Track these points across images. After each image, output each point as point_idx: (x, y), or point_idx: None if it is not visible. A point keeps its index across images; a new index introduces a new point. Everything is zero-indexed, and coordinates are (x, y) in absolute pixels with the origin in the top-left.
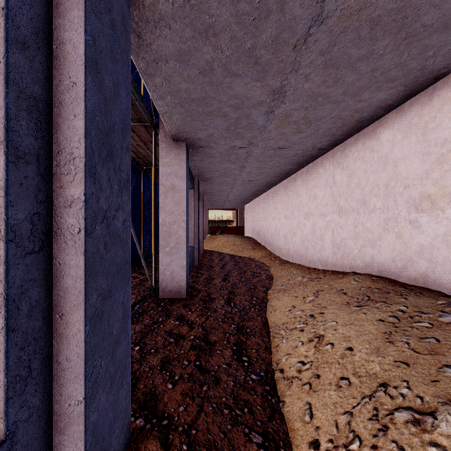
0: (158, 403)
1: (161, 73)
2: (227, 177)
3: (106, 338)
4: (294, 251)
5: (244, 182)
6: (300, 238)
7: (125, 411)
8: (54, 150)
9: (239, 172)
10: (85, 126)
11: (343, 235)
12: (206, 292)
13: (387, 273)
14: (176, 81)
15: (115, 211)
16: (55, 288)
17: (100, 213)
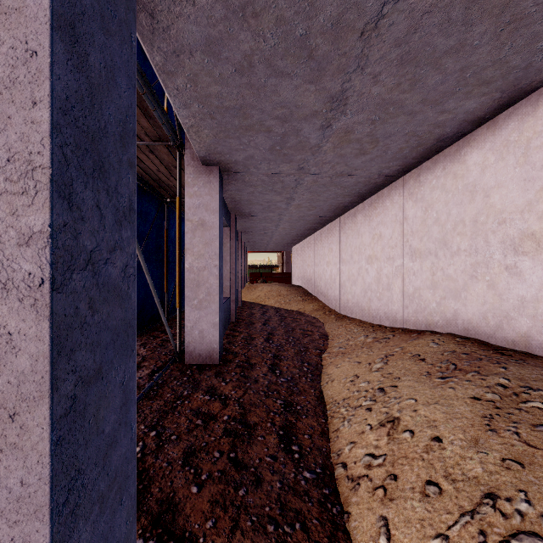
0: (178, 516)
1: (183, 71)
2: (271, 212)
3: (91, 442)
4: (354, 303)
5: (292, 219)
6: (361, 287)
7: (125, 539)
8: (2, 156)
9: (286, 205)
10: (51, 119)
11: (417, 283)
12: (244, 355)
13: (475, 332)
14: (204, 82)
15: (108, 253)
16: (3, 372)
17: (81, 254)
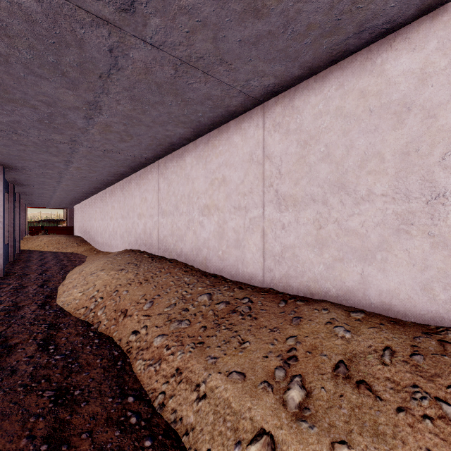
0: None
1: None
2: (47, 186)
3: None
4: (106, 243)
5: (65, 190)
6: (108, 234)
7: None
8: None
9: (58, 184)
10: None
11: (123, 230)
12: (22, 272)
13: (133, 247)
14: (0, 149)
15: None
16: None
17: None
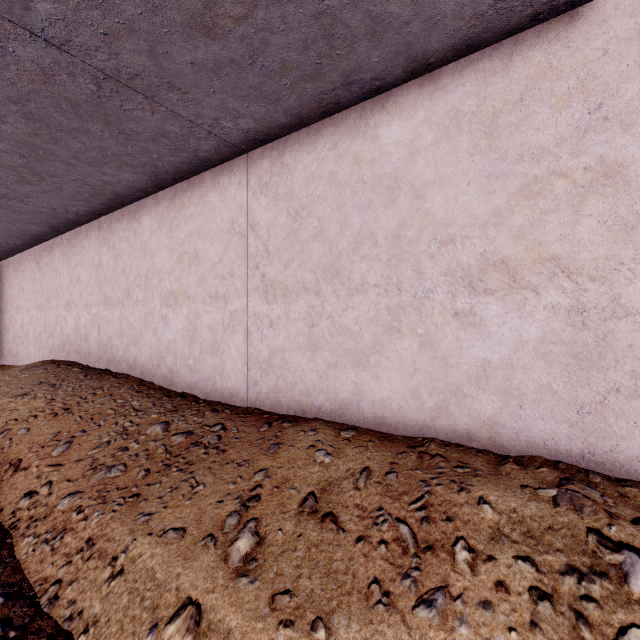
0: None
1: None
2: None
3: None
4: (8, 351)
5: None
6: (13, 335)
7: None
8: None
9: None
10: None
11: (40, 329)
12: None
13: (57, 356)
14: None
15: None
16: None
17: None
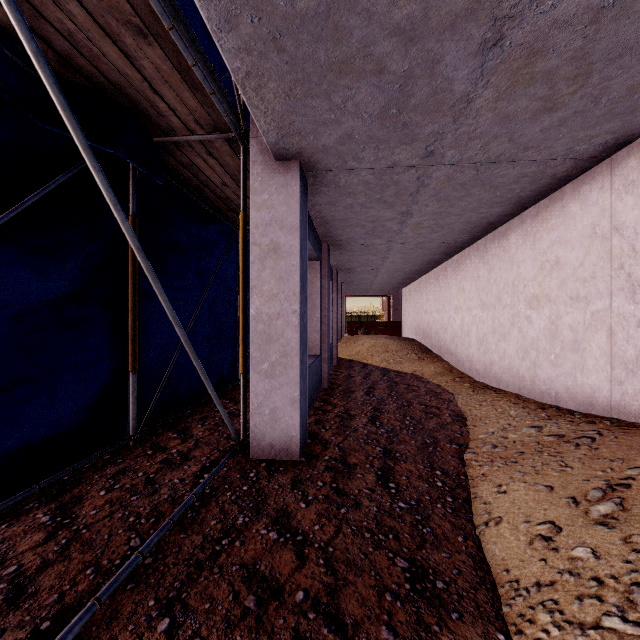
0: None
1: None
2: (377, 238)
3: None
4: (504, 368)
5: (406, 247)
6: (518, 345)
7: None
8: None
9: (399, 226)
10: None
11: None
12: (338, 447)
13: None
14: None
15: None
16: None
17: None
